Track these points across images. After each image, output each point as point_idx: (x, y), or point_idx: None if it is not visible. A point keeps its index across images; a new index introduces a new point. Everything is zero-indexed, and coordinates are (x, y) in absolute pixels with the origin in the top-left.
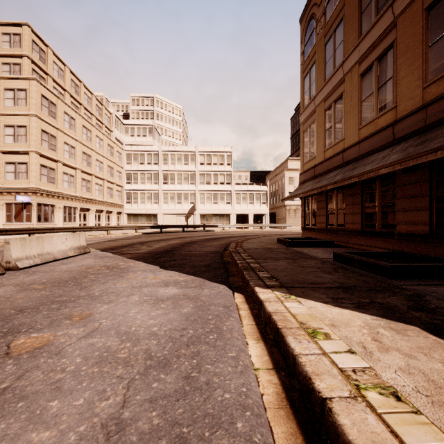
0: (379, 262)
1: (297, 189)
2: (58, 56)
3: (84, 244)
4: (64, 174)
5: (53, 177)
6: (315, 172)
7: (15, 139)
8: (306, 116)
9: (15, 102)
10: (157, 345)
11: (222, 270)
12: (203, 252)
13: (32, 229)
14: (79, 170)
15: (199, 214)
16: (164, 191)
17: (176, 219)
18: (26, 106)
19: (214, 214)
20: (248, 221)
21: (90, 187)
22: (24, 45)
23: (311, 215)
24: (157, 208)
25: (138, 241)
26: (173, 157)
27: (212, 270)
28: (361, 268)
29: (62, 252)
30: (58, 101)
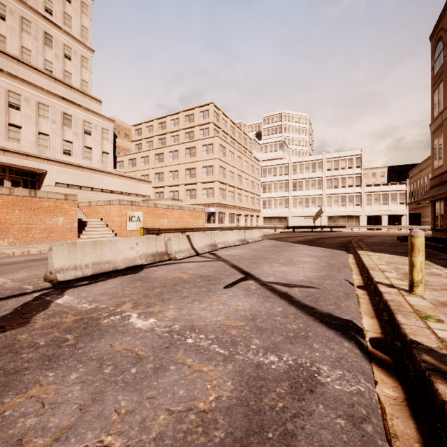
0: (439, 245)
1: (425, 193)
2: (225, 114)
3: (262, 235)
4: (229, 192)
5: (224, 194)
6: (441, 179)
7: (207, 174)
8: (435, 127)
9: (207, 152)
10: (321, 256)
11: (344, 248)
12: (332, 242)
13: (223, 228)
14: (236, 187)
15: (326, 216)
16: (293, 197)
17: (304, 221)
18: (213, 153)
19: (342, 216)
20: (381, 223)
21: (241, 199)
22: (210, 116)
23: (440, 217)
24: (287, 212)
25: (282, 236)
26: (301, 167)
27: (338, 248)
28: (433, 249)
29: (257, 238)
30: (226, 145)
